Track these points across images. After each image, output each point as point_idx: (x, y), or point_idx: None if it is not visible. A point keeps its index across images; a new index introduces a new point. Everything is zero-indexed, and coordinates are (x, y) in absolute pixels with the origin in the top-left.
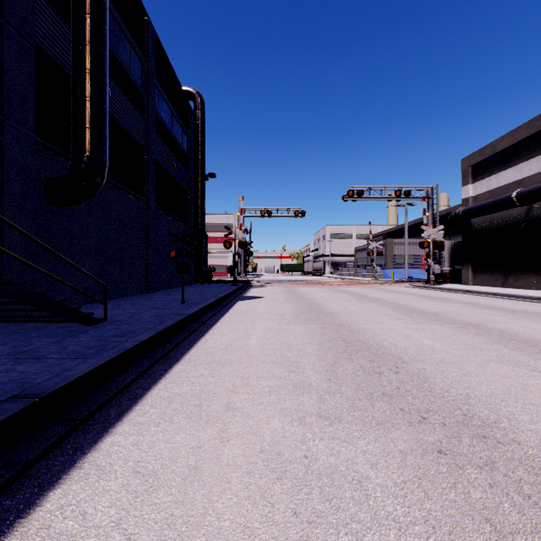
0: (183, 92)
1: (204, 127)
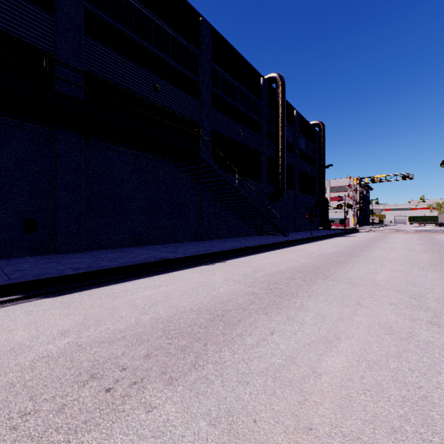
0: (312, 126)
1: (324, 141)
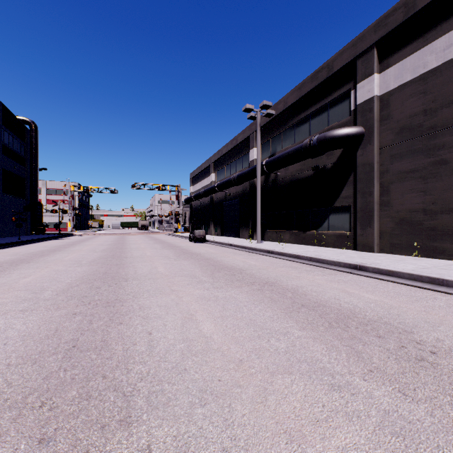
0: (21, 123)
1: (37, 142)
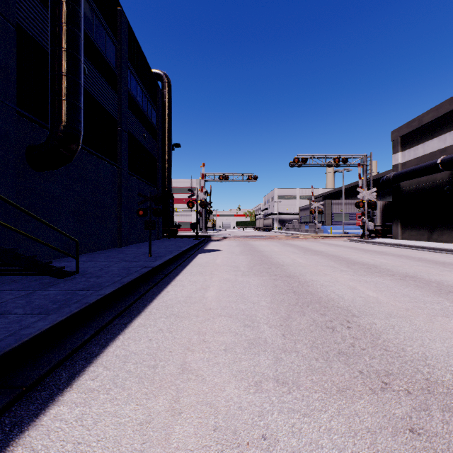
0: (152, 74)
1: (170, 103)
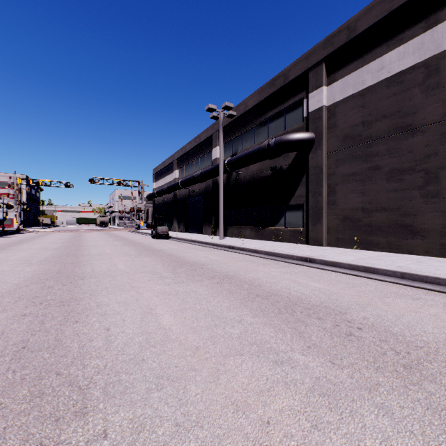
0: None
1: None
